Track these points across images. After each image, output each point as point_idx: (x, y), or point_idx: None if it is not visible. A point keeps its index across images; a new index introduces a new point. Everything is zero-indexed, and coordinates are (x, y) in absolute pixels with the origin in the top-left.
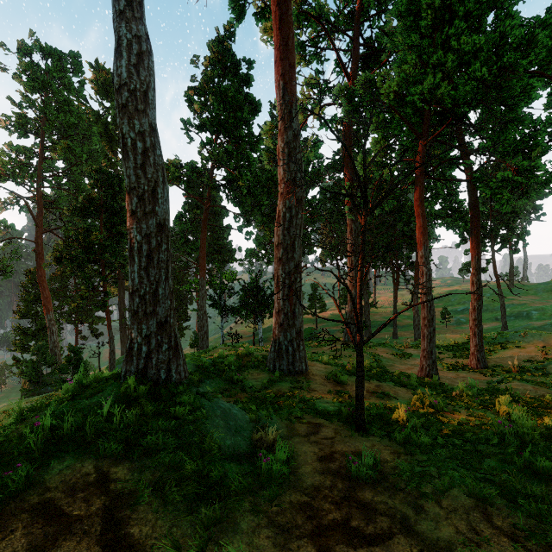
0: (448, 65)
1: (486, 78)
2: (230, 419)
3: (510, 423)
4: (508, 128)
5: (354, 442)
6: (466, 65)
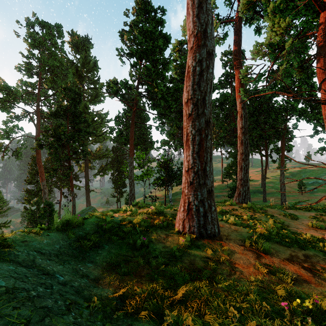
0: None
1: None
2: None
3: None
4: None
5: None
6: None
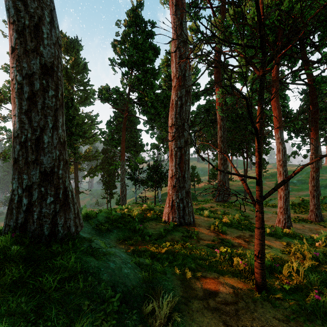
0: None
1: None
2: (118, 284)
3: None
4: None
5: (261, 311)
6: None
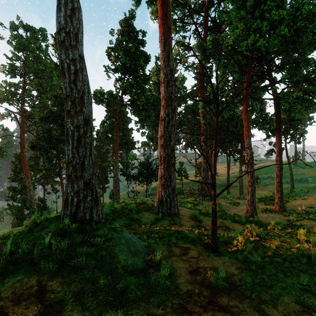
0: (264, 29)
1: (287, 35)
2: (131, 245)
3: (313, 248)
4: (300, 66)
5: (211, 260)
6: (273, 29)
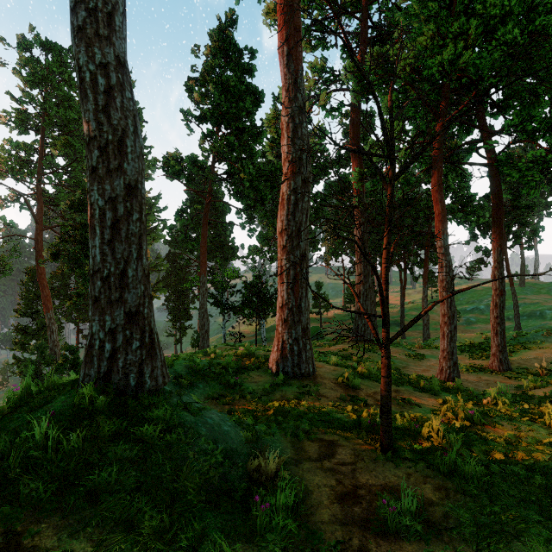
0: (472, 32)
1: (518, 41)
2: (219, 440)
3: None
4: (540, 101)
5: (381, 469)
6: (490, 35)
